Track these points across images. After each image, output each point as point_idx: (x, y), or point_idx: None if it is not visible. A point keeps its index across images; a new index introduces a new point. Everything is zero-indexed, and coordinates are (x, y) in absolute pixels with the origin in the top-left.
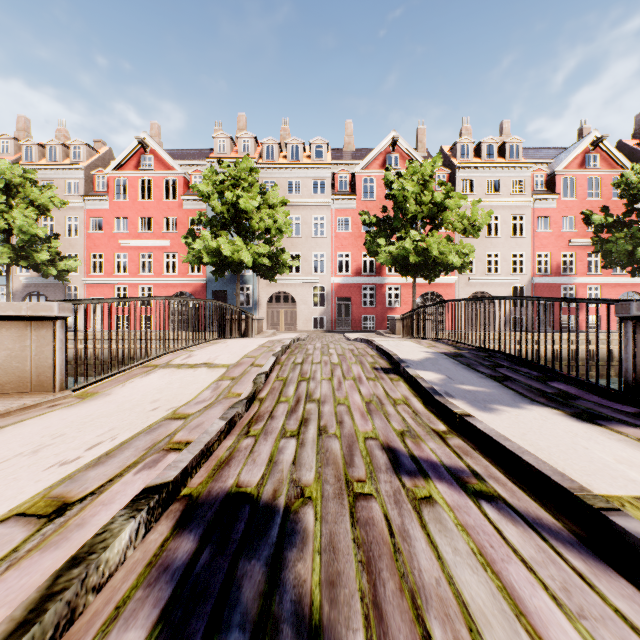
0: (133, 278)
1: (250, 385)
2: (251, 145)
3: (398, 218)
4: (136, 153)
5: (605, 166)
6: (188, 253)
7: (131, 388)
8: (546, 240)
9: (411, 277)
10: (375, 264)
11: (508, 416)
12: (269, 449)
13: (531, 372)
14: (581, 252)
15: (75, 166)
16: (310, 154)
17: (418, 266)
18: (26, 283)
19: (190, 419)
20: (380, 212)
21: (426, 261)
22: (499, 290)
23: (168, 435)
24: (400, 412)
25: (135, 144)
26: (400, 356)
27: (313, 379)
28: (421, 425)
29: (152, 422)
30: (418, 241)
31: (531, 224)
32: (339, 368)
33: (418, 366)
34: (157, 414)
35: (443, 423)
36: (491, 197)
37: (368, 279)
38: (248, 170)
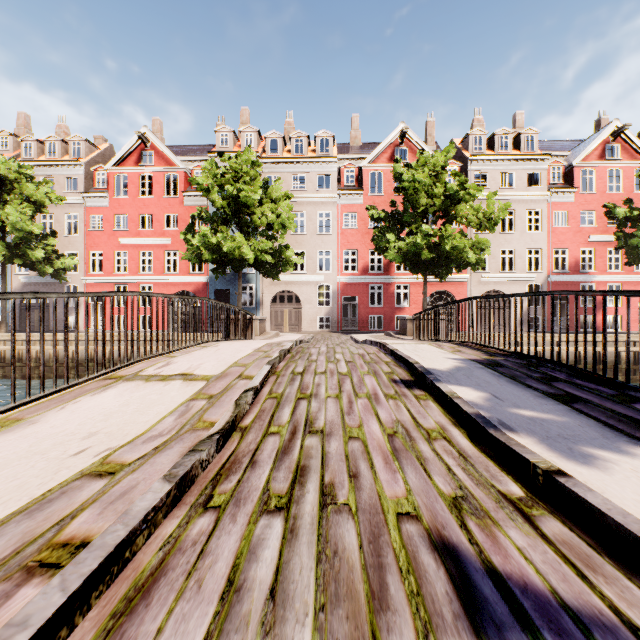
0: (133, 277)
1: (230, 408)
2: (254, 139)
3: (408, 212)
4: (136, 148)
5: (627, 157)
6: (187, 250)
7: (70, 412)
8: (563, 236)
9: (422, 274)
10: (383, 262)
11: (622, 473)
12: (234, 546)
13: (601, 388)
14: (601, 248)
15: (74, 162)
16: (315, 148)
17: (429, 263)
18: (25, 282)
19: (119, 476)
20: (388, 207)
21: (438, 257)
22: (513, 289)
23: (60, 520)
24: (440, 454)
25: (135, 139)
26: (423, 364)
27: (316, 396)
28: (481, 484)
29: (56, 483)
30: (430, 236)
31: (548, 219)
32: (348, 380)
33: (449, 379)
34: (76, 464)
35: (513, 479)
36: (505, 191)
37: (376, 277)
38: (250, 163)
